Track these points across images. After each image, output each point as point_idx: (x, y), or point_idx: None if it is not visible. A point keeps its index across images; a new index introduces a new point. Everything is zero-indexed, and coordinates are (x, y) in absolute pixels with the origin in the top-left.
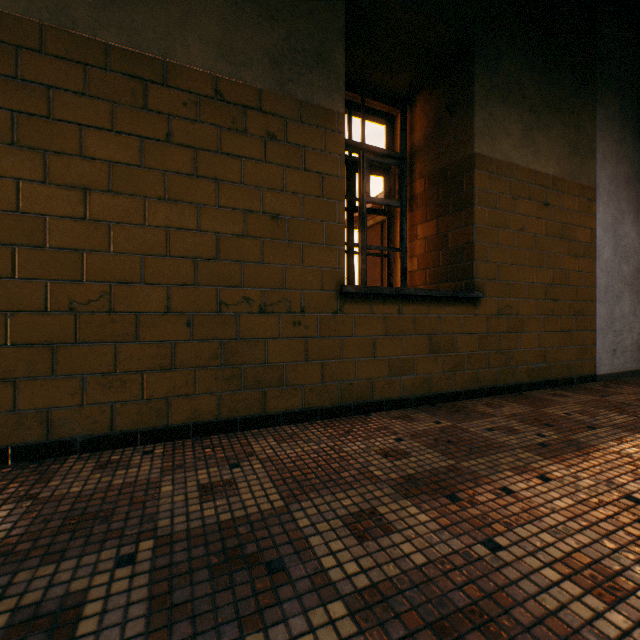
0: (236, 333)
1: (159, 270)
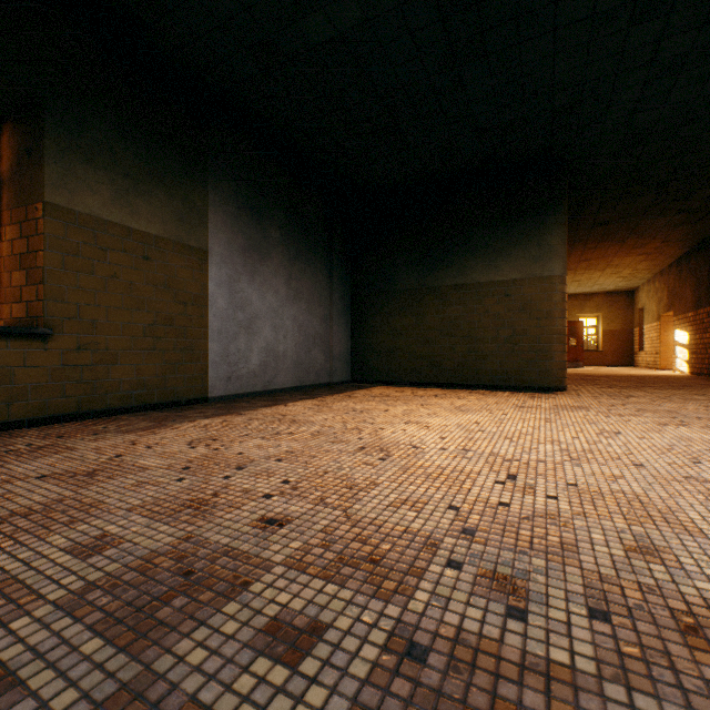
0: None
1: None
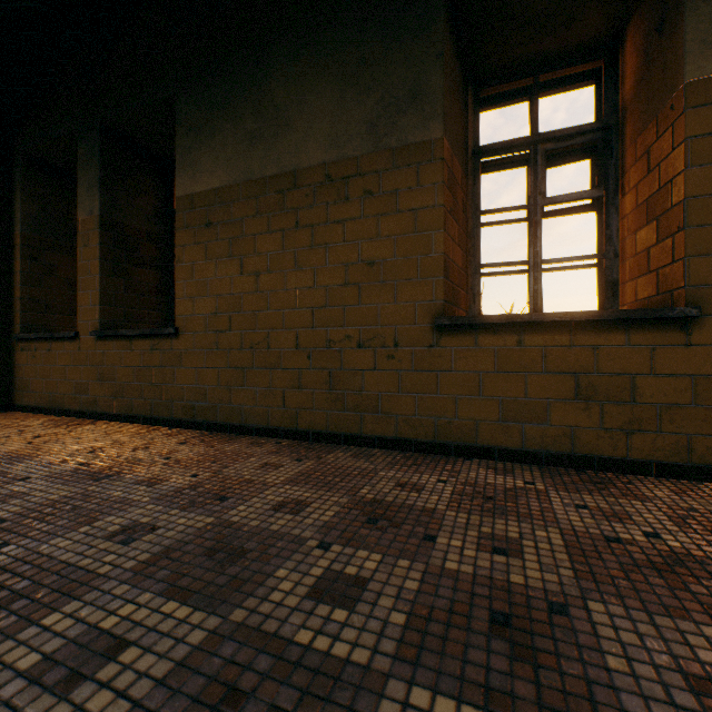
0: (340, 365)
1: (292, 319)
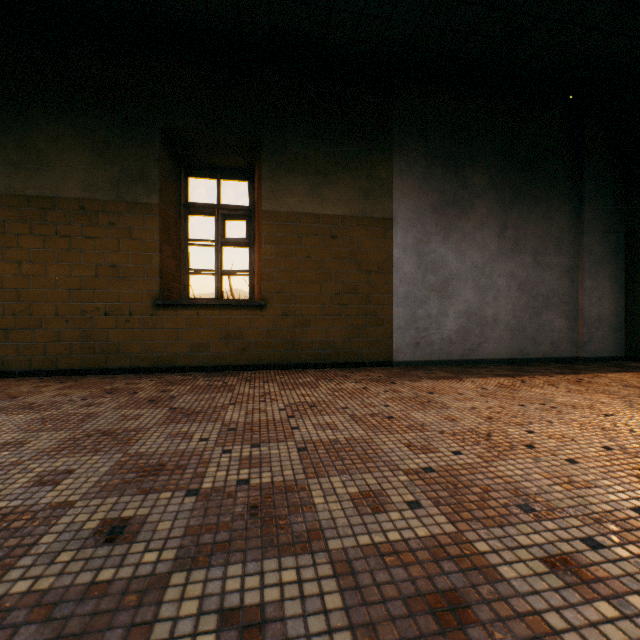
0: (92, 326)
1: (53, 296)
